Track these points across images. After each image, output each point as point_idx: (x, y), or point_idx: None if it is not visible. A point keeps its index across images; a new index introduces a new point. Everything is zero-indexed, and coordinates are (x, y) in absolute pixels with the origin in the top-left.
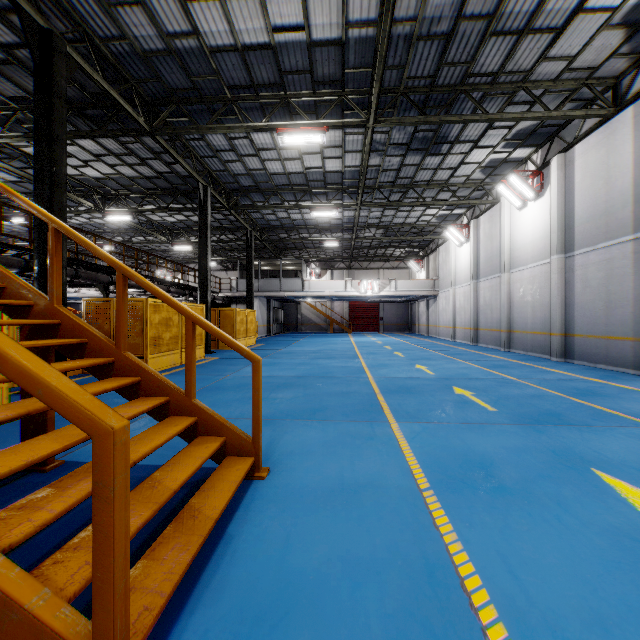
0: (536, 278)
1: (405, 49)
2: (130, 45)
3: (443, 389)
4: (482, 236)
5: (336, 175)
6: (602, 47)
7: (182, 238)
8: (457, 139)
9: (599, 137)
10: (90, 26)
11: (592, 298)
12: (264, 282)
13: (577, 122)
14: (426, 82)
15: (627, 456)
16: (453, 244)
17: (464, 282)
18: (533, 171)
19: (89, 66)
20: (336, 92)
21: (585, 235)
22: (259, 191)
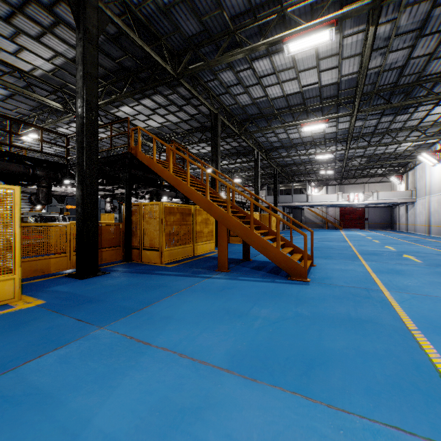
0: None
1: (375, 76)
2: (237, 105)
3: (396, 255)
4: None
5: (332, 134)
6: None
7: (235, 174)
8: (419, 104)
9: None
10: (224, 103)
11: None
12: (282, 197)
13: None
14: (391, 85)
15: None
16: (427, 164)
17: (436, 192)
18: None
19: (224, 119)
20: (334, 100)
21: None
22: (283, 148)
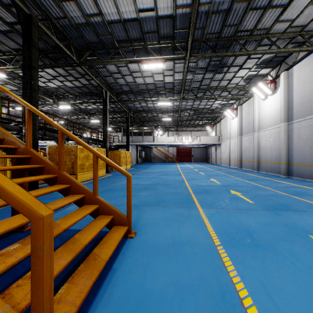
0: (272, 135)
1: (205, 19)
2: (69, 21)
3: (225, 191)
4: (244, 114)
5: (170, 84)
6: (308, 14)
7: (95, 116)
8: (231, 65)
9: (306, 61)
10: (50, 12)
11: (302, 145)
12: (135, 138)
13: (294, 54)
14: (216, 36)
15: None
16: (229, 118)
17: (234, 137)
18: (271, 80)
19: (49, 32)
20: (170, 42)
21: (298, 112)
22: (132, 93)
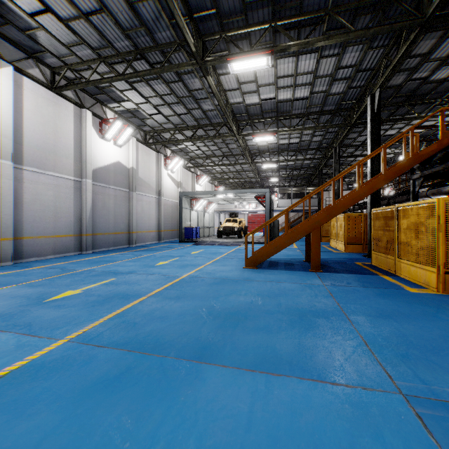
0: None
1: None
2: None
3: (74, 297)
4: None
5: None
6: None
7: None
8: None
9: None
10: None
11: None
12: None
13: None
14: None
15: (135, 266)
16: None
17: None
18: None
19: None
20: None
21: None
22: None
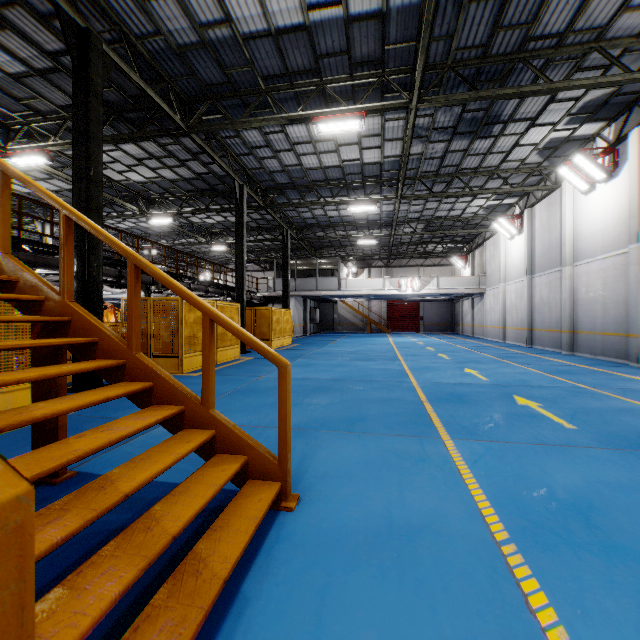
0: (607, 271)
1: (454, 15)
2: (165, 41)
3: (502, 398)
4: (538, 226)
5: (374, 167)
6: None
7: (221, 239)
8: (511, 117)
9: None
10: (126, 24)
11: None
12: (300, 281)
13: None
14: (477, 53)
15: None
16: (503, 237)
17: (516, 278)
18: (604, 148)
19: (126, 65)
20: (375, 73)
21: None
22: (295, 188)
